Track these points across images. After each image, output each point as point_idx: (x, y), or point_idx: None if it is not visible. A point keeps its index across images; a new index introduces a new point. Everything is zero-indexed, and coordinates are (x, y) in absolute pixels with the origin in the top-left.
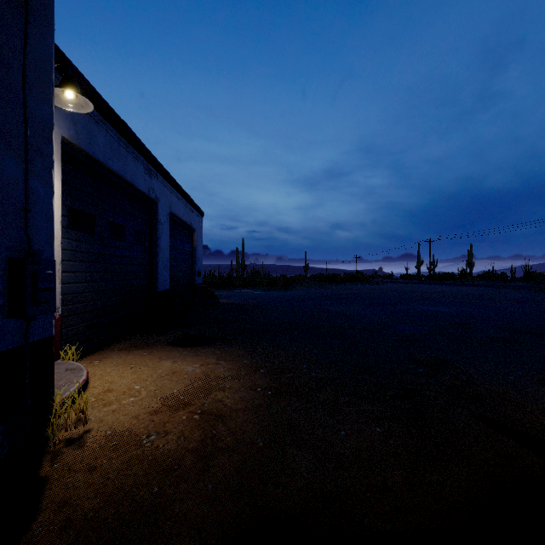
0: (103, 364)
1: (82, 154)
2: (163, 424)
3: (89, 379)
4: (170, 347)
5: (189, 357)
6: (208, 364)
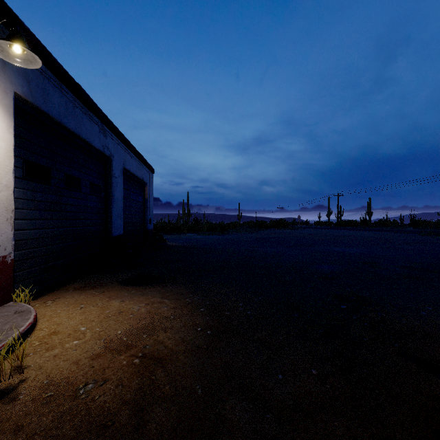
0: (55, 305)
1: (37, 111)
2: (102, 370)
3: (38, 321)
4: (120, 287)
5: (136, 296)
6: (153, 304)
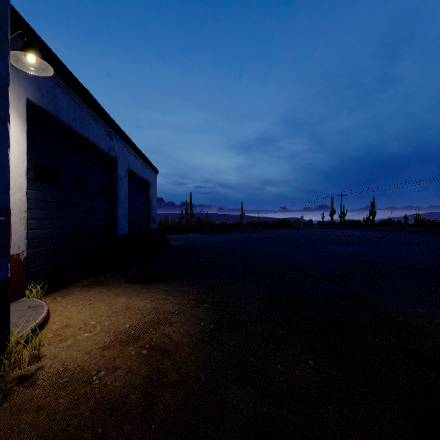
0: (65, 301)
1: (47, 116)
2: (112, 360)
3: (50, 315)
4: (126, 284)
5: (142, 293)
6: (158, 300)
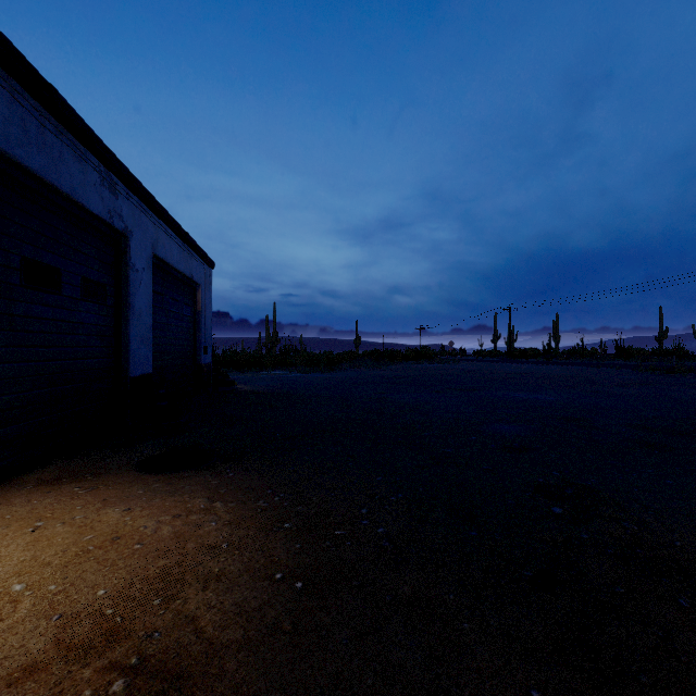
0: None
1: None
2: None
3: None
4: (133, 475)
5: (160, 496)
6: (189, 514)
